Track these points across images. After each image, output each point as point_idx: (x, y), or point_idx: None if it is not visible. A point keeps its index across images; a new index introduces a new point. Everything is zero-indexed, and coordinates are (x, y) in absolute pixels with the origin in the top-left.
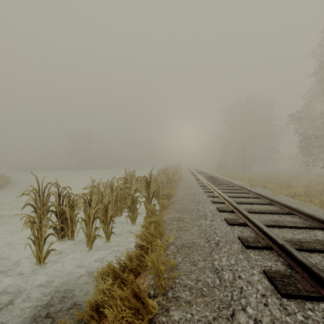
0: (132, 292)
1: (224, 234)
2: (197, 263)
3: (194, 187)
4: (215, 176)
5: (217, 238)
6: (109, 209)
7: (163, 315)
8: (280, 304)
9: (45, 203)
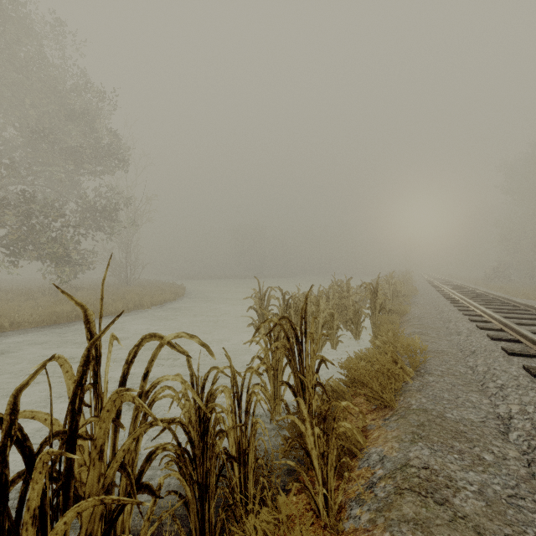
0: (392, 359)
1: (483, 345)
2: (447, 361)
3: (439, 304)
4: (480, 292)
5: (473, 348)
6: (335, 315)
7: (419, 377)
8: (530, 380)
9: (265, 307)
